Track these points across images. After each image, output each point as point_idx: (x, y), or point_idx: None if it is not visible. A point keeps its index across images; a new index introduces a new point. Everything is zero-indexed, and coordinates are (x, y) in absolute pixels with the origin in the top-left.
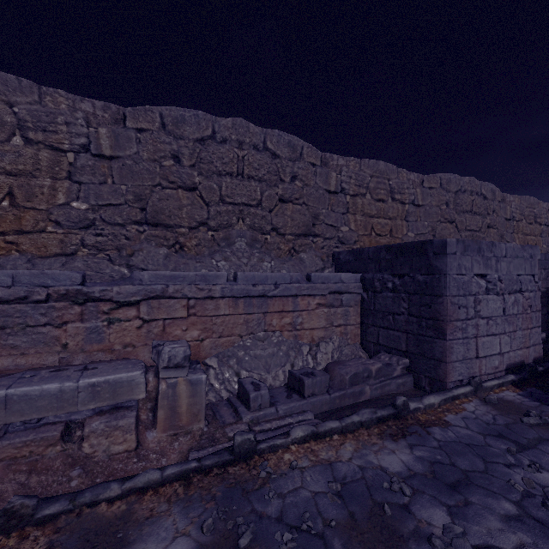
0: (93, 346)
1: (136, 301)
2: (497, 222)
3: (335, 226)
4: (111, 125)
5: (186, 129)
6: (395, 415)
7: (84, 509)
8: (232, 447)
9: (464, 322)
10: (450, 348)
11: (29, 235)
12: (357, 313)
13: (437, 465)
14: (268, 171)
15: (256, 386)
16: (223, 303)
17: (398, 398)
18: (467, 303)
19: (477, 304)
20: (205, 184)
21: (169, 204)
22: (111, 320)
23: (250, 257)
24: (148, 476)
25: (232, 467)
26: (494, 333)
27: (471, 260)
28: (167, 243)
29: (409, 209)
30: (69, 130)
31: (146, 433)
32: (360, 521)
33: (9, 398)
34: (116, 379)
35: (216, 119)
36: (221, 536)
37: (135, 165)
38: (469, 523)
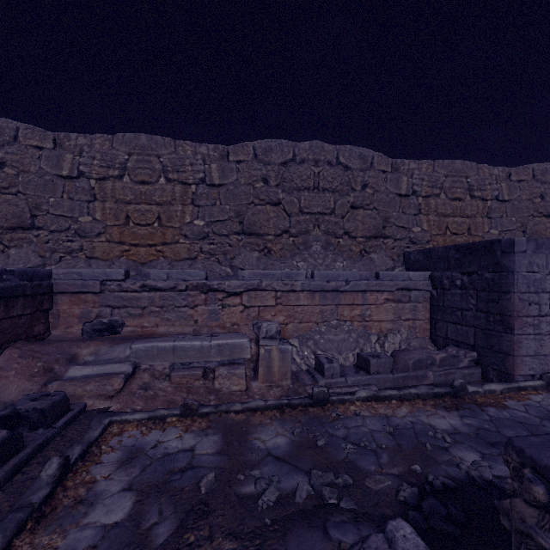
0: (213, 323)
1: (240, 292)
2: None
3: (406, 227)
4: (219, 161)
5: (272, 156)
6: (451, 394)
7: (222, 413)
8: (311, 396)
9: (536, 319)
10: (519, 343)
11: (169, 245)
12: (426, 309)
13: (483, 430)
14: (340, 182)
15: (329, 360)
16: (302, 295)
17: (456, 380)
18: (540, 300)
19: None
20: (287, 199)
21: (260, 217)
22: (223, 305)
23: (324, 258)
24: (257, 402)
25: (312, 408)
26: None
27: (546, 258)
28: (258, 248)
29: (492, 206)
30: (192, 169)
31: (251, 382)
32: (405, 449)
33: (175, 347)
34: (232, 343)
35: (296, 144)
36: (305, 439)
37: (236, 189)
38: (497, 464)
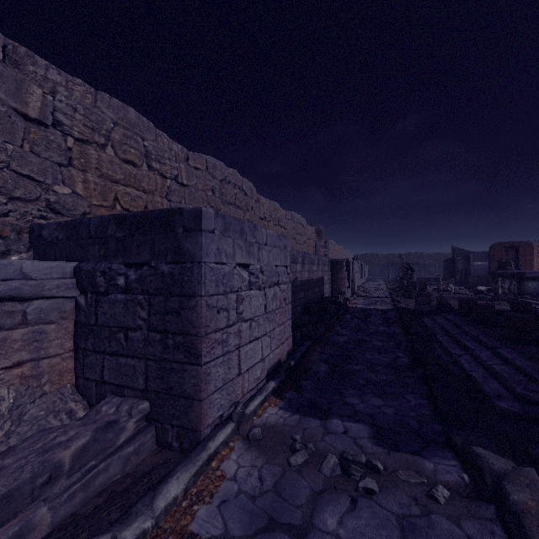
0: None
1: None
2: (254, 219)
3: (40, 180)
4: None
5: None
6: None
7: None
8: None
9: (225, 332)
10: (207, 376)
11: None
12: (66, 332)
13: None
14: None
15: None
16: None
17: None
18: (229, 303)
19: (240, 303)
20: None
21: None
22: None
23: None
24: None
25: None
26: (257, 336)
27: (233, 244)
28: None
29: (172, 186)
30: None
31: None
32: None
33: None
34: None
35: None
36: None
37: None
38: None
